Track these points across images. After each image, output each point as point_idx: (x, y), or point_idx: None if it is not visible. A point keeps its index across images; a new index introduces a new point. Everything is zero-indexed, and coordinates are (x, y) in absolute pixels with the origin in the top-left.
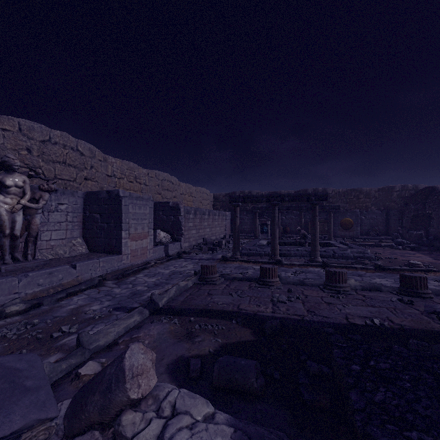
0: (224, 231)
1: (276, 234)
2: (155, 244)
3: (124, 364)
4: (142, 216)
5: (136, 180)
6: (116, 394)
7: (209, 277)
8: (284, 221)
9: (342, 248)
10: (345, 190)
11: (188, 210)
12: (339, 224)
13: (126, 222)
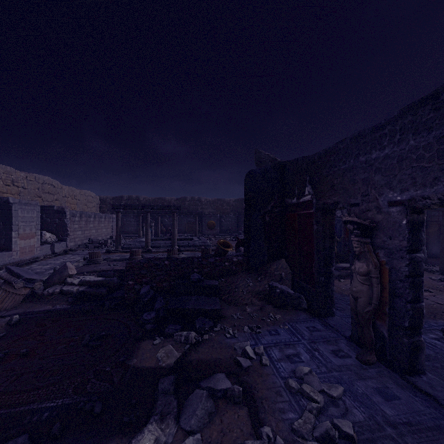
0: (111, 232)
1: (148, 232)
2: (40, 244)
3: (67, 265)
4: (30, 219)
5: (13, 183)
6: (65, 273)
7: (95, 259)
8: (167, 223)
9: (194, 240)
10: (214, 199)
11: (74, 214)
12: (207, 225)
13: (16, 224)
